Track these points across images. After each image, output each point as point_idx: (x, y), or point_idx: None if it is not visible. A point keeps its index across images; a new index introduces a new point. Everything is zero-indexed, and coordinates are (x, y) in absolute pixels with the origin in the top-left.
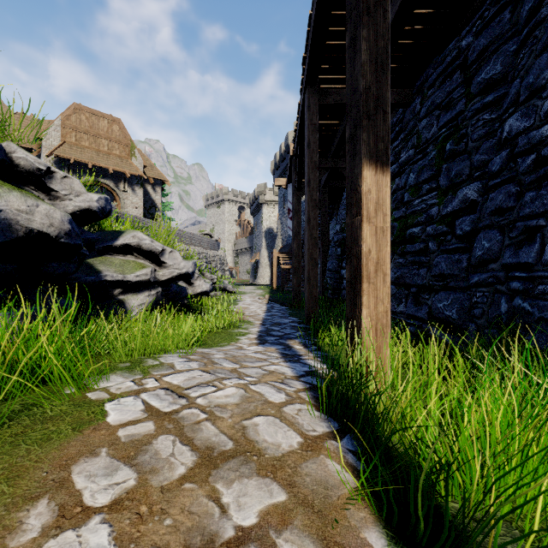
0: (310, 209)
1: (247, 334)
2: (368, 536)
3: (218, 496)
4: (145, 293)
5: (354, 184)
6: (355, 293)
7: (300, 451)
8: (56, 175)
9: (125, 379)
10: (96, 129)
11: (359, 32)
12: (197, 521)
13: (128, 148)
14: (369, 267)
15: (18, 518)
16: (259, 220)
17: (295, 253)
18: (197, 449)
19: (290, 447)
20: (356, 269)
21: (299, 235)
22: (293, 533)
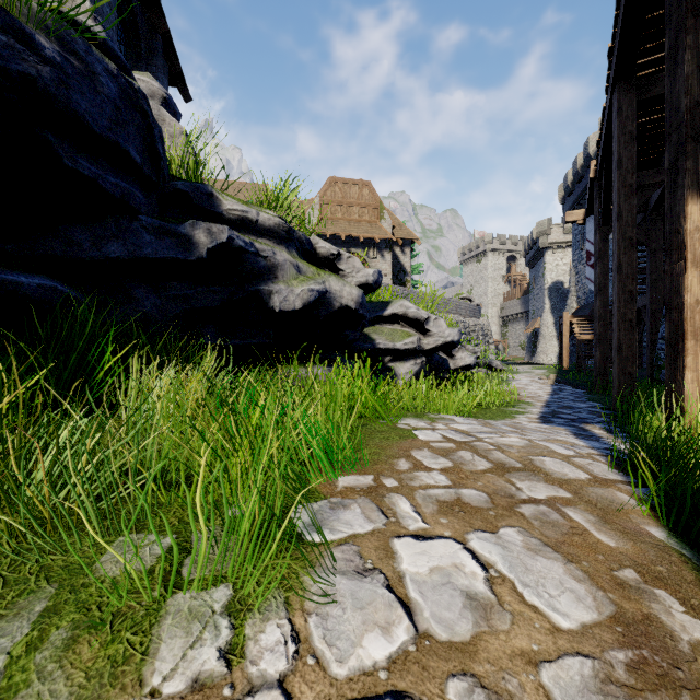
0: (621, 252)
1: (524, 413)
2: (648, 528)
3: (513, 483)
4: (411, 361)
5: (674, 223)
6: (676, 354)
7: (588, 482)
8: (343, 256)
9: (418, 422)
10: (348, 198)
11: (680, 40)
12: (500, 488)
13: (377, 211)
14: (696, 321)
15: (394, 462)
16: (540, 272)
17: (599, 315)
18: (491, 461)
19: (577, 477)
20: (677, 325)
21: (605, 289)
22: (575, 509)
